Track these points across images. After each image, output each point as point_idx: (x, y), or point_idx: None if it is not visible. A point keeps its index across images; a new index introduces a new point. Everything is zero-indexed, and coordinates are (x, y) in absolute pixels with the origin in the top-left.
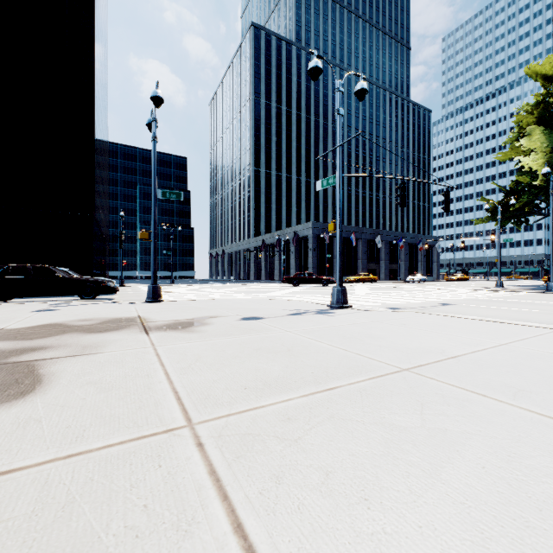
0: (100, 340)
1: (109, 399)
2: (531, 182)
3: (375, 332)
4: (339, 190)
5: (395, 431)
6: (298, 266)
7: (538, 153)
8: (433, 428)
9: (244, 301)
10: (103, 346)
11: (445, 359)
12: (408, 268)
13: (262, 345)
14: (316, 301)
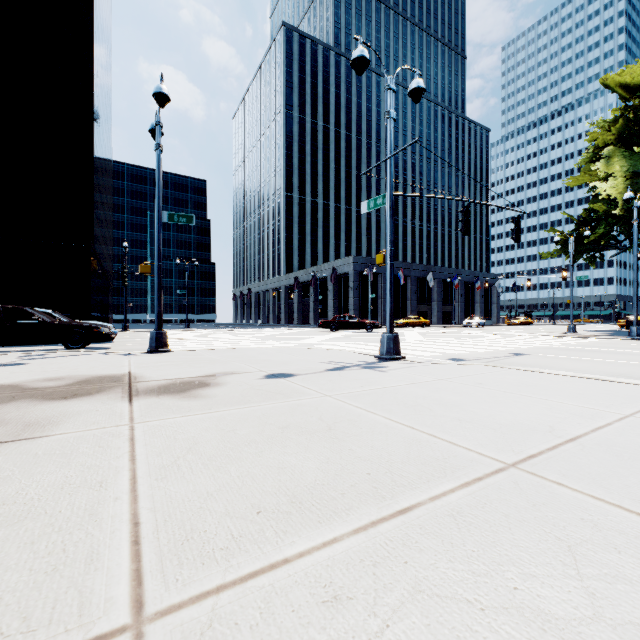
0: (57, 413)
1: (6, 545)
2: (608, 211)
3: (446, 396)
4: (389, 212)
5: (552, 636)
6: (337, 308)
7: (617, 176)
8: (621, 621)
9: (272, 350)
10: (56, 423)
11: (562, 444)
12: (464, 310)
13: (291, 419)
14: (361, 351)
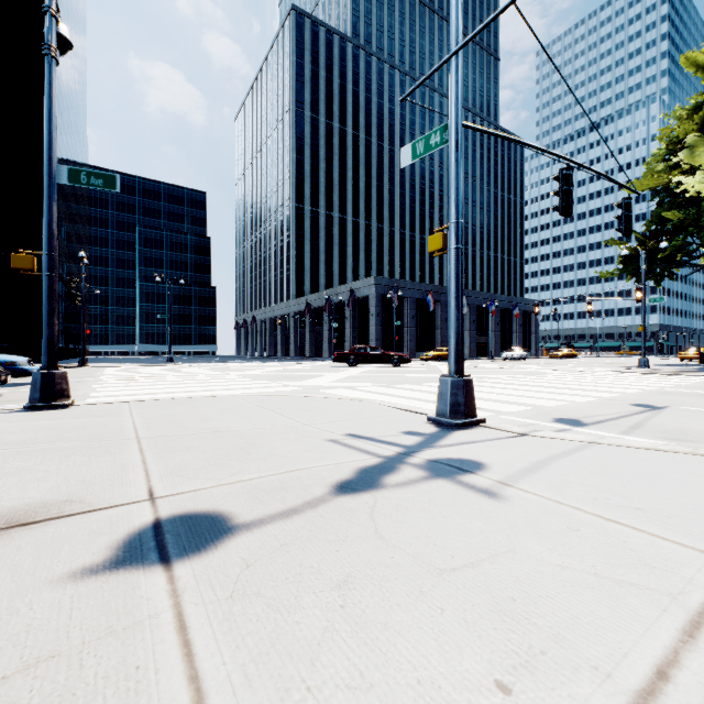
0: None
1: None
2: (686, 219)
3: None
4: (455, 154)
5: None
6: (355, 338)
7: None
8: None
9: (252, 401)
10: None
11: None
12: (500, 341)
13: None
14: (398, 403)
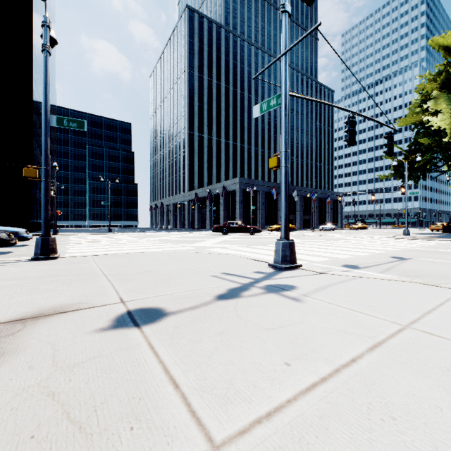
0: None
1: None
2: (433, 142)
3: None
4: (284, 112)
5: None
6: (227, 216)
7: (444, 114)
8: None
9: (165, 255)
10: None
11: None
12: (318, 218)
13: None
14: (252, 256)
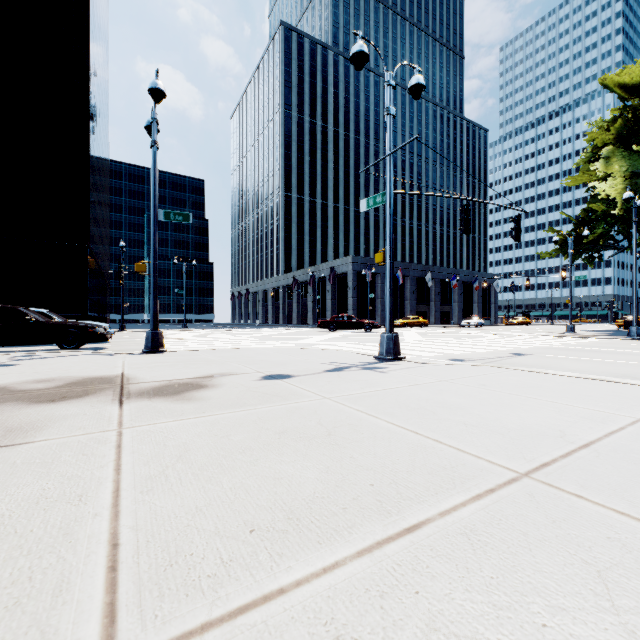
0: (42, 417)
1: None
2: (607, 210)
3: (449, 398)
4: (389, 211)
5: None
6: (335, 308)
7: (616, 176)
8: None
9: (270, 350)
10: (40, 428)
11: (576, 451)
12: (462, 310)
13: (288, 423)
14: (360, 351)
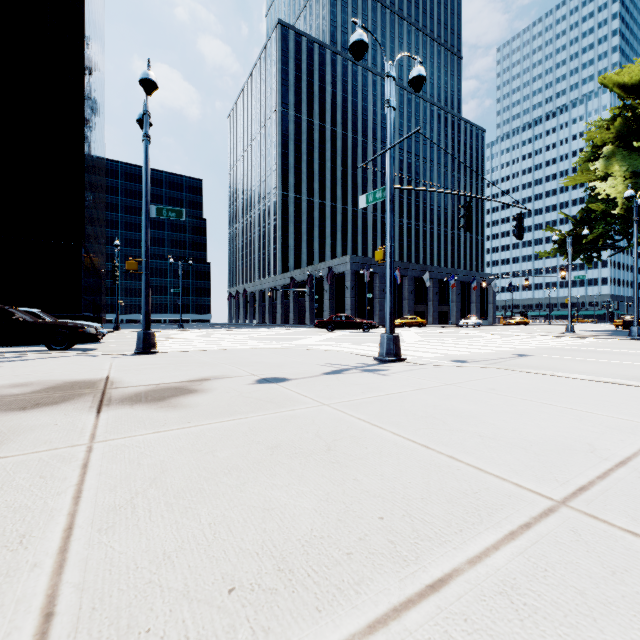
0: (6, 429)
1: None
2: (606, 210)
3: (458, 404)
4: (389, 206)
5: None
6: (333, 308)
7: (616, 174)
8: None
9: (266, 351)
10: None
11: (613, 470)
12: (460, 310)
13: (282, 436)
14: (359, 352)
